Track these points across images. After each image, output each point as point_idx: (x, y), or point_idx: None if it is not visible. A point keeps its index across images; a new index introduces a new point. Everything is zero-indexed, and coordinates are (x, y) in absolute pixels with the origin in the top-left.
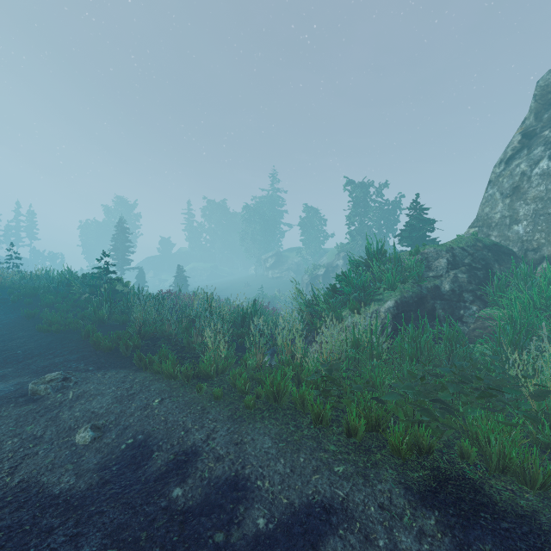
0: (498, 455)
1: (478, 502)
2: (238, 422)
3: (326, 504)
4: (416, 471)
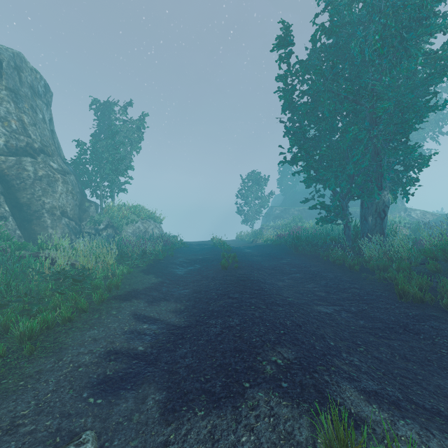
0: (111, 286)
1: (125, 295)
2: (62, 349)
3: (134, 315)
4: (111, 302)
